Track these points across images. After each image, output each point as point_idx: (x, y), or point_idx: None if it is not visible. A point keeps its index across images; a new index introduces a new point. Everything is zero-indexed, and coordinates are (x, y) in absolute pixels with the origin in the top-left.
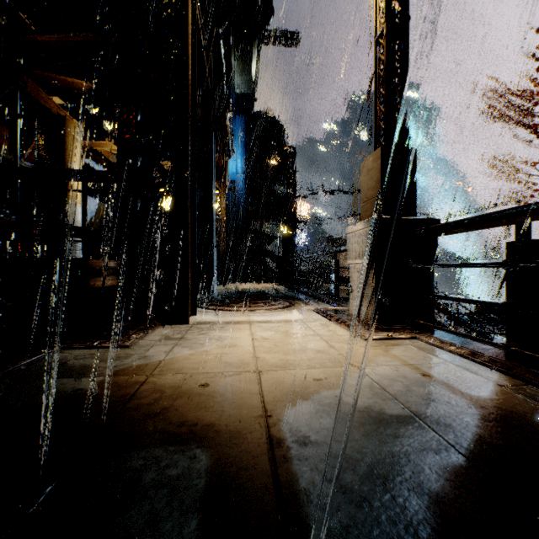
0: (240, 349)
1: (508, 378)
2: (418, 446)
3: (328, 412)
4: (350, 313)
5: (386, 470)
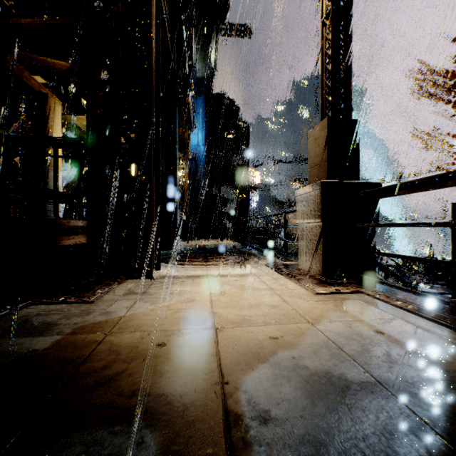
0: (198, 304)
1: None
2: (390, 424)
3: (287, 377)
4: (299, 268)
5: None
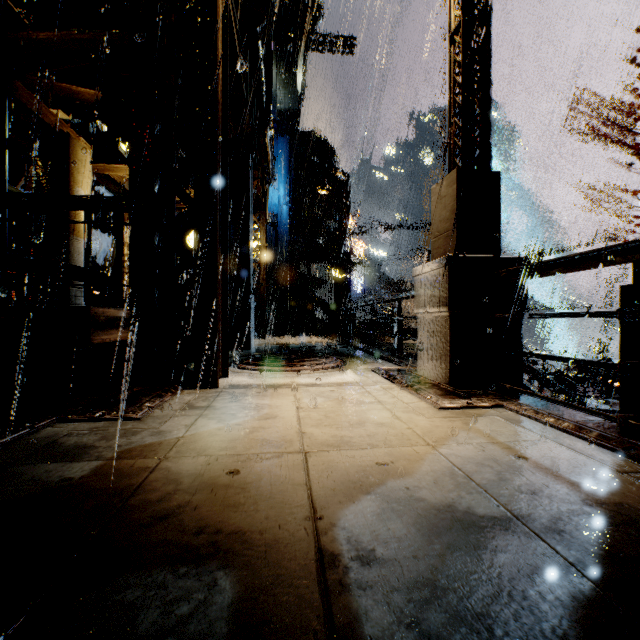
0: (281, 422)
1: (628, 461)
2: (526, 565)
3: (398, 512)
4: (418, 374)
5: (485, 605)
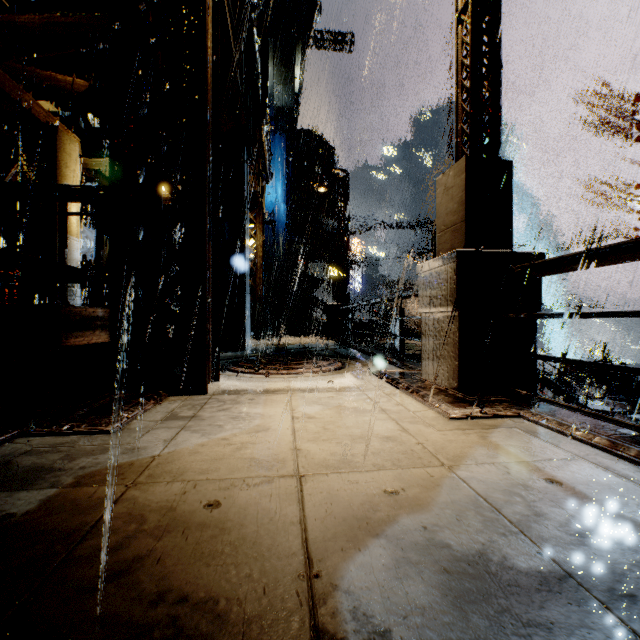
0: (274, 436)
1: None
2: None
3: (417, 565)
4: (423, 378)
5: None
